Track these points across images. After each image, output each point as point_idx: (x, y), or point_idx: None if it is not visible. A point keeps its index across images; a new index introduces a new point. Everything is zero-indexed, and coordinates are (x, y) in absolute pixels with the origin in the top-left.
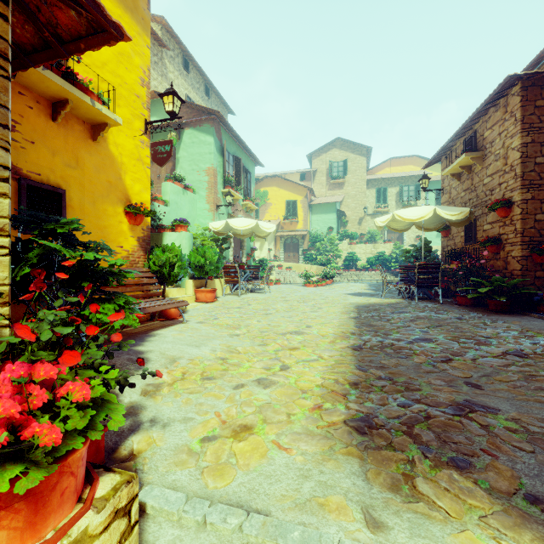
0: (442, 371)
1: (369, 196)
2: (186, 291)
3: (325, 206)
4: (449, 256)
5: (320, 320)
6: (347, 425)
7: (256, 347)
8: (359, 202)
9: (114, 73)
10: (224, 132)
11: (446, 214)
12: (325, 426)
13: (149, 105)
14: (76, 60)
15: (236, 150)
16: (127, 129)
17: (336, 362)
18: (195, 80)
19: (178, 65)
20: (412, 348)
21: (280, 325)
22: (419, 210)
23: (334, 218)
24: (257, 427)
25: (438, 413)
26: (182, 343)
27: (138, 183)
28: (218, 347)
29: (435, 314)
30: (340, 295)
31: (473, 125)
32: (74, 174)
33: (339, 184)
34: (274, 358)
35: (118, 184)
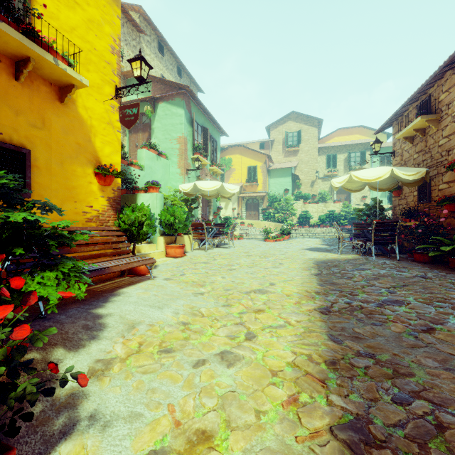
0: (429, 346)
1: (320, 162)
2: (157, 246)
3: (281, 171)
4: (402, 214)
5: (282, 277)
6: (335, 437)
7: (220, 308)
8: (311, 167)
9: (83, 39)
10: (194, 105)
11: (403, 174)
12: (307, 437)
13: (119, 72)
14: (36, 16)
15: (204, 122)
16: (97, 94)
17: (305, 329)
18: (168, 62)
19: (154, 49)
20: (384, 313)
21: (244, 282)
22: (375, 171)
23: (289, 181)
24: (218, 437)
25: (451, 419)
26: (145, 304)
27: (108, 145)
28: (181, 308)
29: (396, 271)
30: (298, 250)
31: (427, 89)
32: (40, 135)
33: (294, 151)
34: (238, 323)
35: (88, 146)
